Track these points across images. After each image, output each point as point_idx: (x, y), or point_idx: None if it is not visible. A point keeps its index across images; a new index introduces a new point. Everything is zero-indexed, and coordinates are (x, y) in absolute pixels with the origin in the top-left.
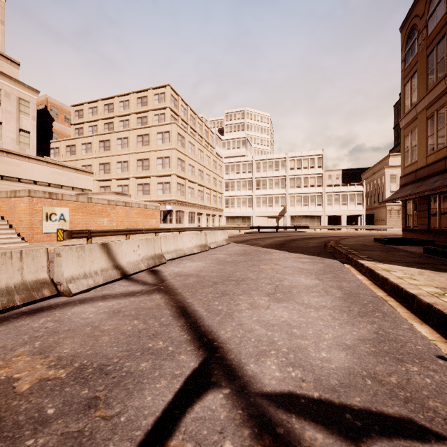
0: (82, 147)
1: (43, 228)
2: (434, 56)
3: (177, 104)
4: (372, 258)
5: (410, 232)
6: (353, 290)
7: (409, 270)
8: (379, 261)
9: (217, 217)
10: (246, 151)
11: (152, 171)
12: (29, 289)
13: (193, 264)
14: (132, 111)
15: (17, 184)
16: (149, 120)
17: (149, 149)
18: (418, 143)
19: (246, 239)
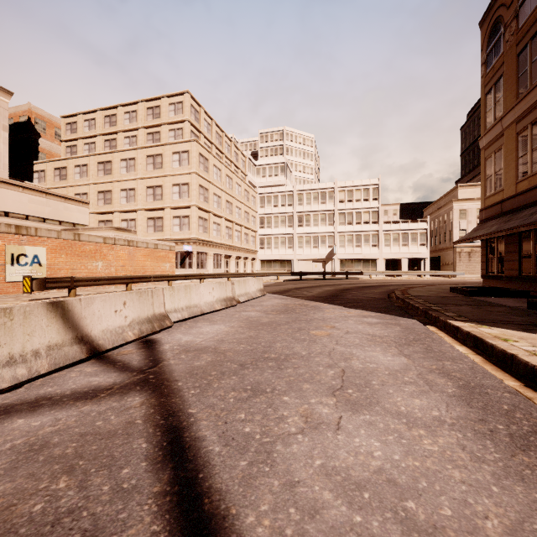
0: (76, 170)
1: (7, 274)
2: (527, 54)
3: (199, 117)
4: (466, 317)
5: (493, 280)
6: (470, 379)
7: (534, 338)
8: (479, 322)
9: (250, 261)
10: (285, 180)
11: (166, 201)
12: None
13: (211, 328)
14: (140, 125)
15: None
16: (163, 136)
17: (162, 174)
18: (505, 166)
19: (287, 288)
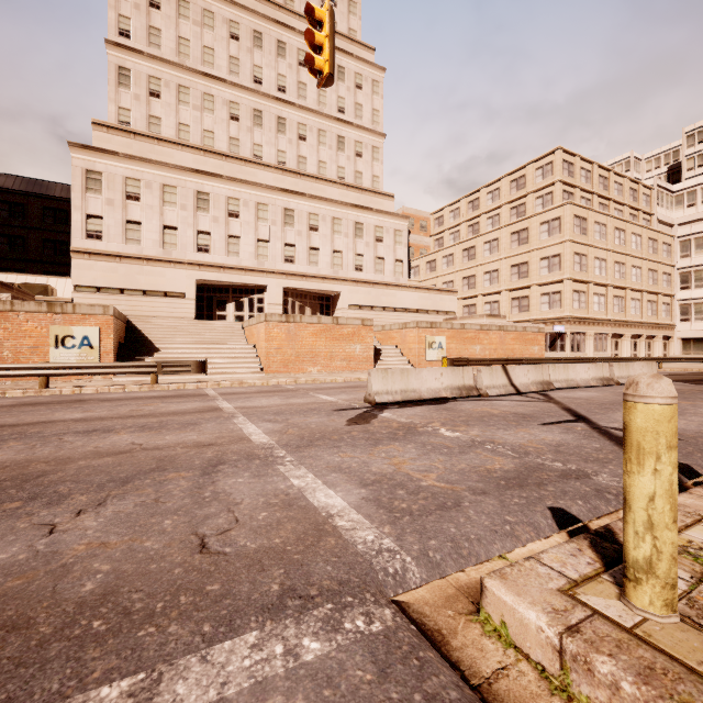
0: (443, 261)
1: (426, 355)
2: None
3: (573, 169)
4: None
5: None
6: None
7: None
8: None
9: (658, 340)
10: None
11: (533, 278)
12: (467, 389)
13: (585, 393)
14: (503, 201)
15: (393, 313)
16: (528, 207)
17: (527, 249)
18: None
19: None
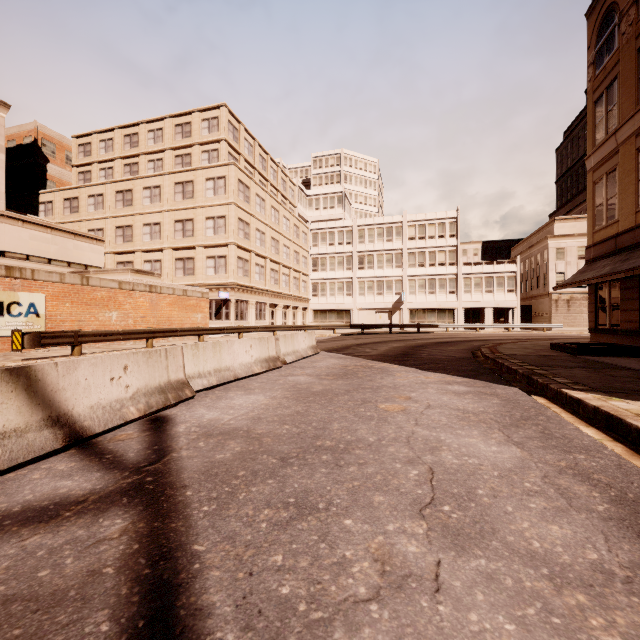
0: (89, 201)
1: None
2: None
3: (238, 136)
4: (585, 385)
5: (604, 334)
6: (624, 486)
7: None
8: (606, 392)
9: (300, 311)
10: (343, 213)
11: (198, 238)
12: None
13: (246, 400)
14: (167, 145)
15: None
16: (194, 160)
17: (193, 205)
18: (620, 191)
19: (346, 344)
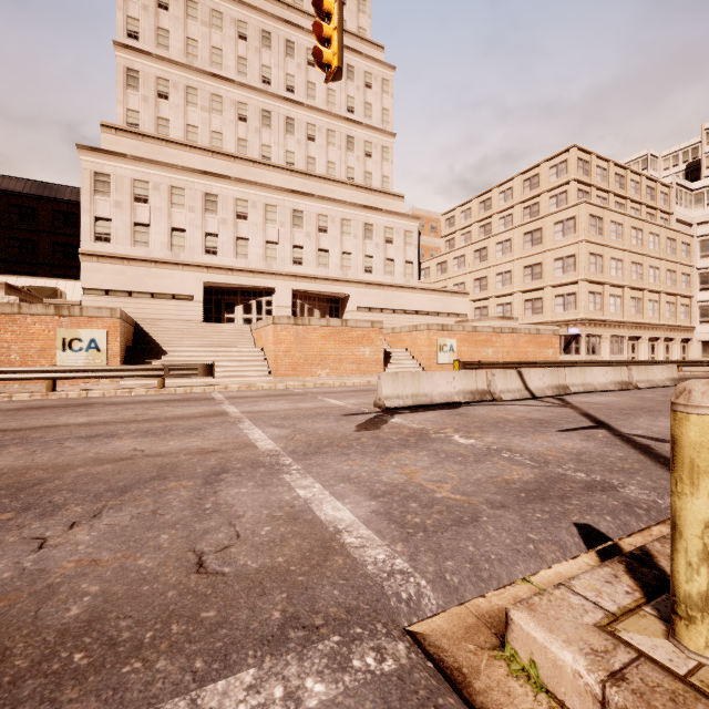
0: (454, 263)
1: (437, 359)
2: None
3: (589, 168)
4: None
5: None
6: None
7: None
8: None
9: (677, 343)
10: None
11: (546, 280)
12: (480, 393)
13: (603, 398)
14: (516, 201)
15: (403, 316)
16: (542, 207)
17: (541, 250)
18: None
19: None
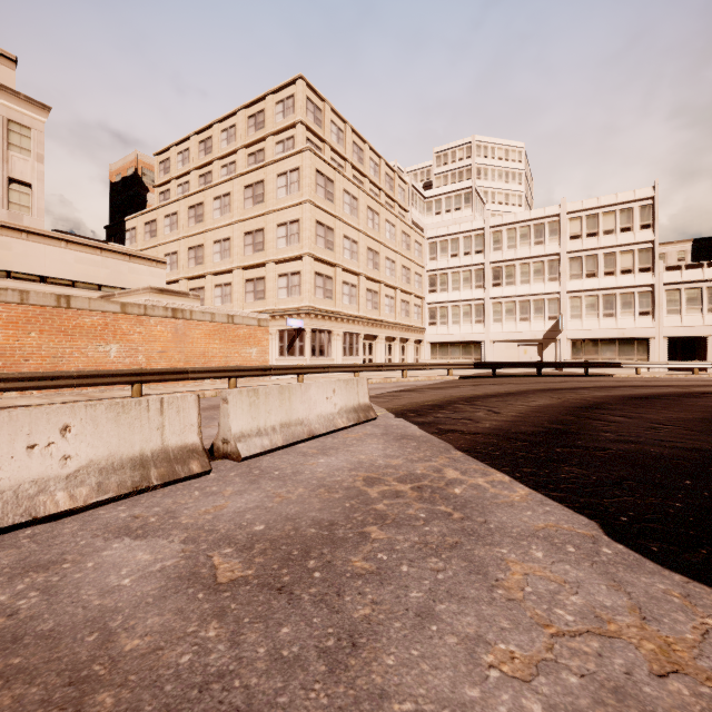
0: (165, 222)
1: None
2: None
3: (322, 118)
4: None
5: None
6: None
7: None
8: None
9: (411, 344)
10: (472, 215)
11: (269, 252)
12: None
13: None
14: (240, 144)
15: (3, 281)
16: (268, 155)
17: (263, 210)
18: None
19: (449, 397)
